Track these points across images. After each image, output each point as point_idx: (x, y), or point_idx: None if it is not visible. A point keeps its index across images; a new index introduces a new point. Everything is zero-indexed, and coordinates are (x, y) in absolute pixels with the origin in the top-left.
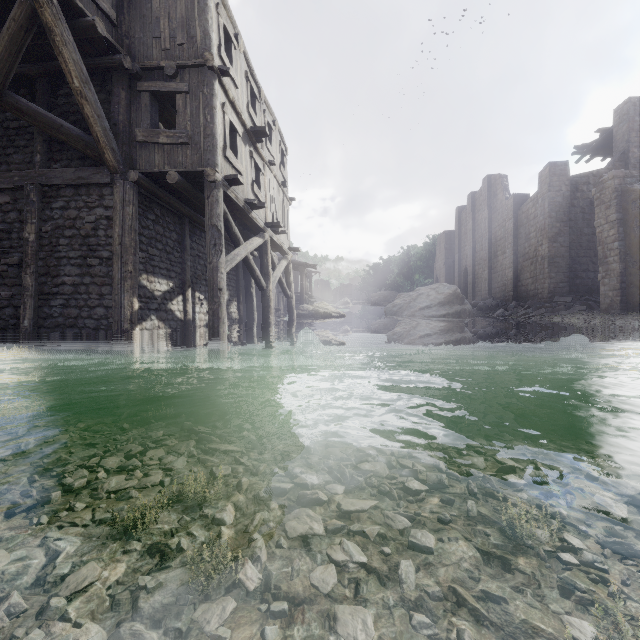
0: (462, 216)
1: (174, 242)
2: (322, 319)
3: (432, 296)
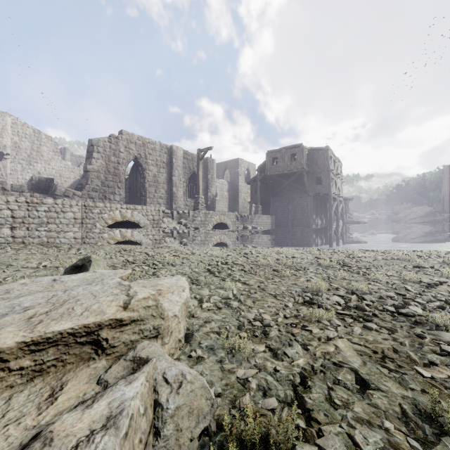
0: None
1: (315, 206)
2: (356, 224)
3: (418, 213)
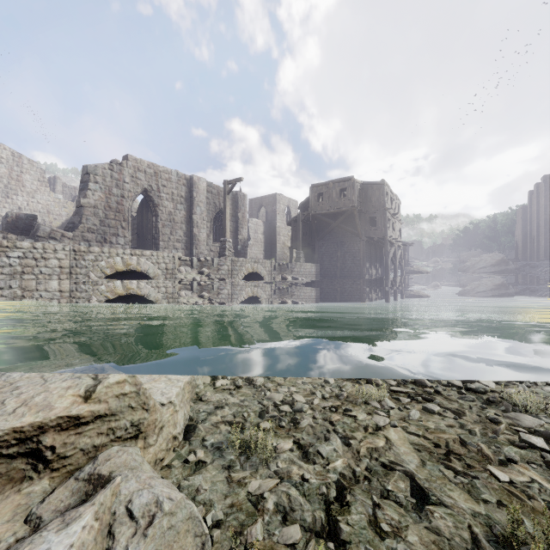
0: (532, 198)
1: (369, 252)
2: (417, 274)
3: (488, 261)
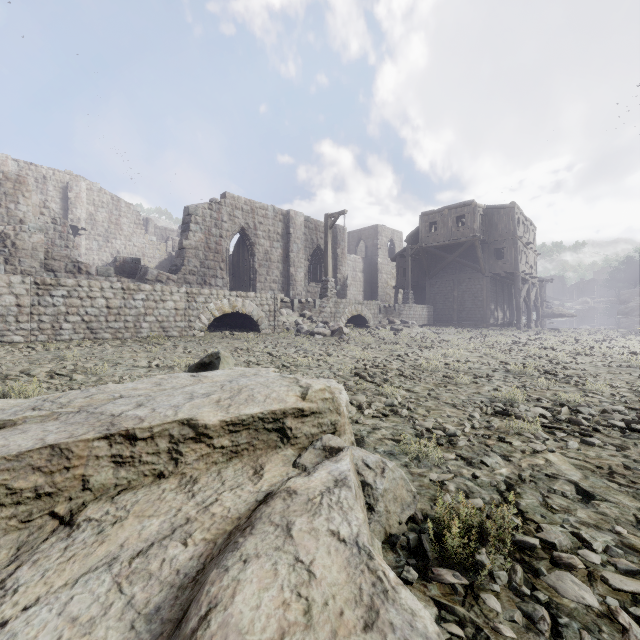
0: None
1: (494, 290)
2: (558, 318)
3: None
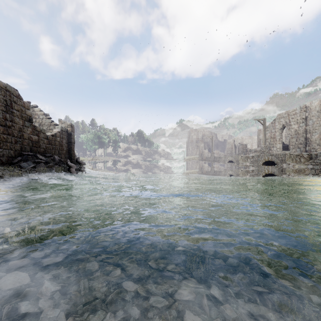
0: None
1: None
2: None
3: None
